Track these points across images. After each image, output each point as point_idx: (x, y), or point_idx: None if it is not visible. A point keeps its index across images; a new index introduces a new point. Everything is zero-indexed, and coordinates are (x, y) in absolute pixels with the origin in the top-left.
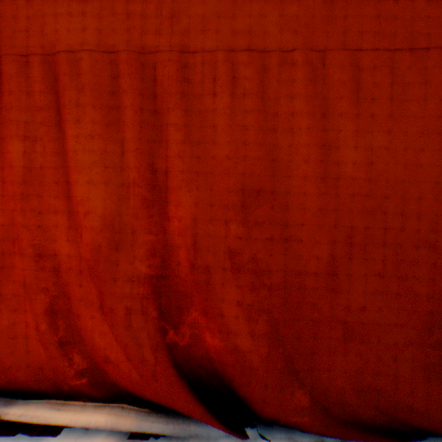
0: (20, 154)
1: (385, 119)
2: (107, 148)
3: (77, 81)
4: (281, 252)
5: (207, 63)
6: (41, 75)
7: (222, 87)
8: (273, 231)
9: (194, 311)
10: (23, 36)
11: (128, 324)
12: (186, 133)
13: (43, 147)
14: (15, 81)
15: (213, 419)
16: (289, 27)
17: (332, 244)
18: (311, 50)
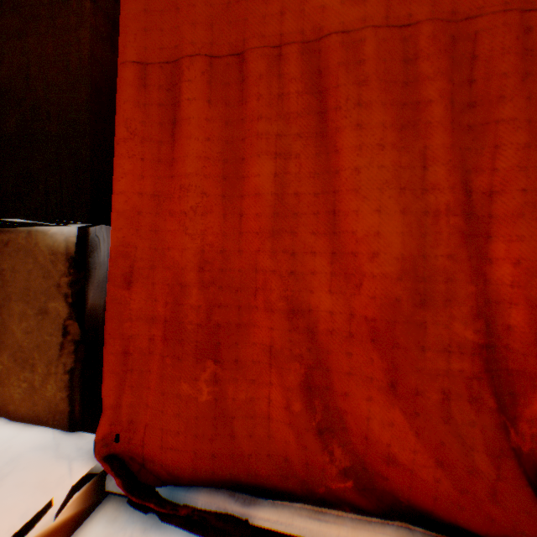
0: (268, 177)
1: None
2: (401, 161)
3: (354, 71)
4: None
5: None
6: (297, 70)
7: None
8: None
9: (535, 401)
10: (273, 21)
11: (446, 415)
12: (528, 132)
13: (298, 167)
14: (263, 82)
15: None
16: None
17: None
18: None
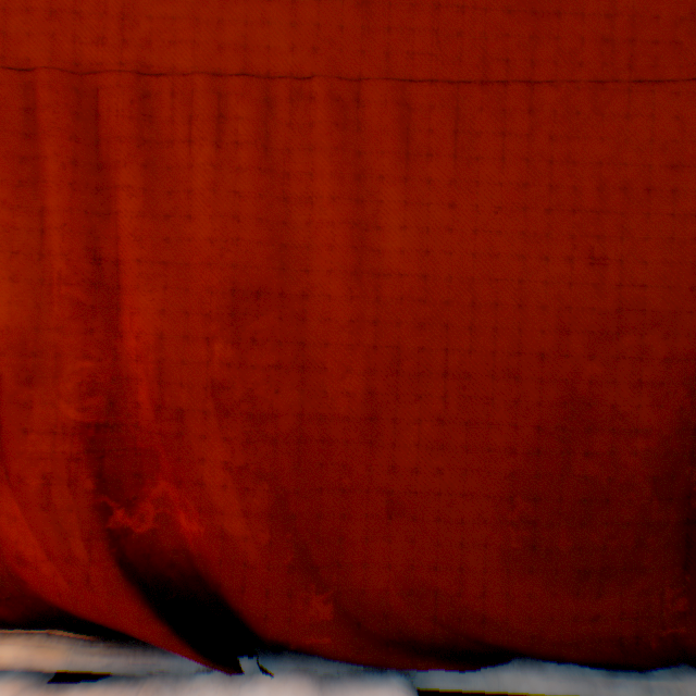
0: None
1: (447, 185)
2: (19, 222)
3: None
4: (294, 386)
5: (180, 92)
6: None
7: (201, 130)
8: (281, 354)
9: (163, 480)
10: None
11: (48, 502)
12: (147, 201)
13: None
14: None
15: (182, 646)
16: (305, 42)
17: (370, 374)
18: (339, 78)
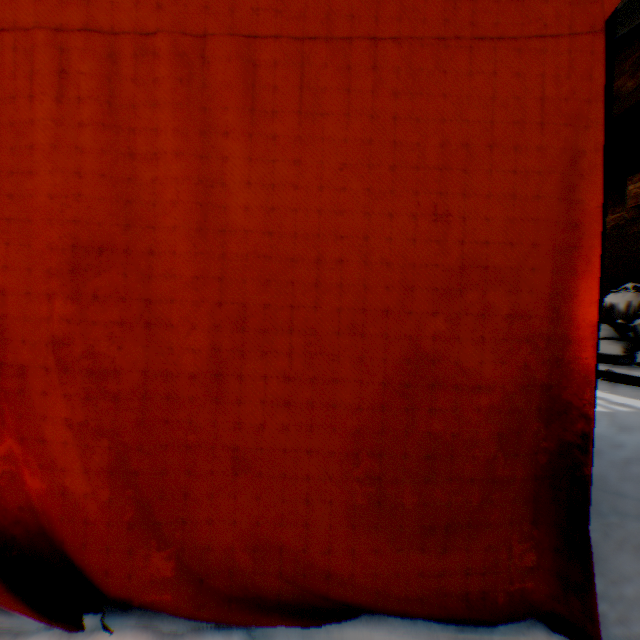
0: None
1: (292, 142)
2: None
3: None
4: (140, 343)
5: (24, 48)
6: None
7: (43, 86)
8: (126, 311)
9: (10, 437)
10: None
11: None
12: None
13: None
14: None
15: (18, 603)
16: None
17: (215, 330)
18: (183, 34)
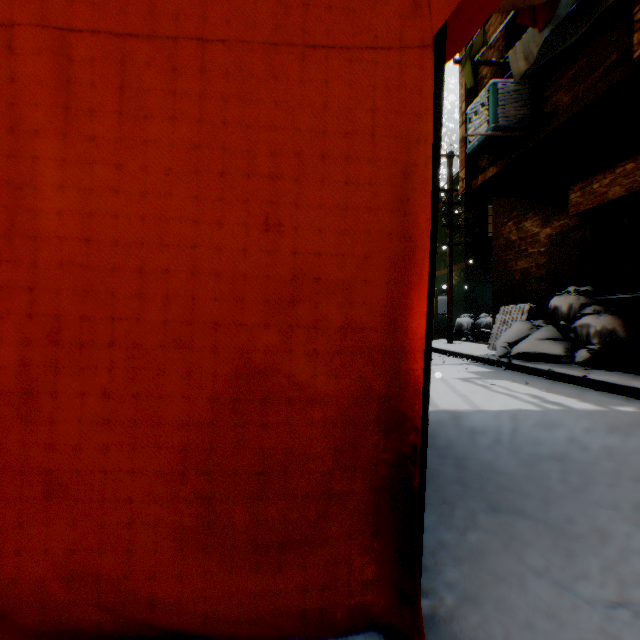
0: None
1: (113, 144)
2: None
3: None
4: None
5: None
6: None
7: None
8: None
9: None
10: None
11: None
12: None
13: None
14: None
15: None
16: None
17: (26, 344)
18: None
